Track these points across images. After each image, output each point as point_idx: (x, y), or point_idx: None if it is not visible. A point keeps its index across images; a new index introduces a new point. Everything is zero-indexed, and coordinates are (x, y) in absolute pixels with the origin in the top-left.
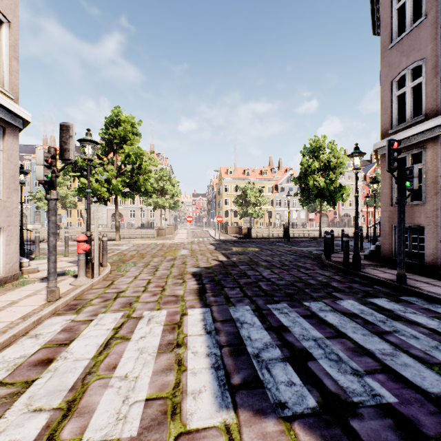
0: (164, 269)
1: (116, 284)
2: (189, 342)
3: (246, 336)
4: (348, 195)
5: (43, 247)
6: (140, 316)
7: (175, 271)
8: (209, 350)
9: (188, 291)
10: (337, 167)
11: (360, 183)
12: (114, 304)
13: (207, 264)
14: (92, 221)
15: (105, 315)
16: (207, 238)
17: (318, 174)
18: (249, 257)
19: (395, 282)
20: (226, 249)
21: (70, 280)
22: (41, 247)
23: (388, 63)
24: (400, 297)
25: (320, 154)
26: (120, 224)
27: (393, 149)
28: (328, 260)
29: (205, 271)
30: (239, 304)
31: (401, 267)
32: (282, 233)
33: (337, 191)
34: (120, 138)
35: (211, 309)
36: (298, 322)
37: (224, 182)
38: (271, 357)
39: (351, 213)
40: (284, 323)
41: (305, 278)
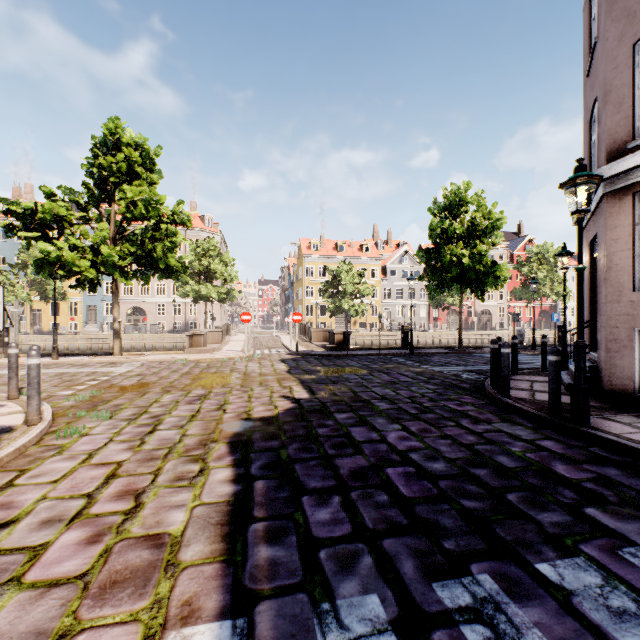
0: (171, 427)
1: (19, 485)
2: None
3: None
4: (505, 279)
5: None
6: None
7: (194, 431)
8: None
9: (201, 516)
10: (487, 234)
11: None
12: None
13: (267, 411)
14: None
15: None
16: (276, 348)
17: (459, 245)
18: (350, 389)
19: None
20: (308, 372)
21: None
22: None
23: (625, 12)
24: None
25: (461, 212)
26: (140, 325)
27: None
28: (505, 398)
29: (261, 432)
30: (346, 583)
31: None
32: (393, 340)
33: (490, 272)
34: (122, 176)
35: (251, 625)
36: None
37: (305, 262)
38: None
39: (492, 309)
40: None
41: (484, 448)
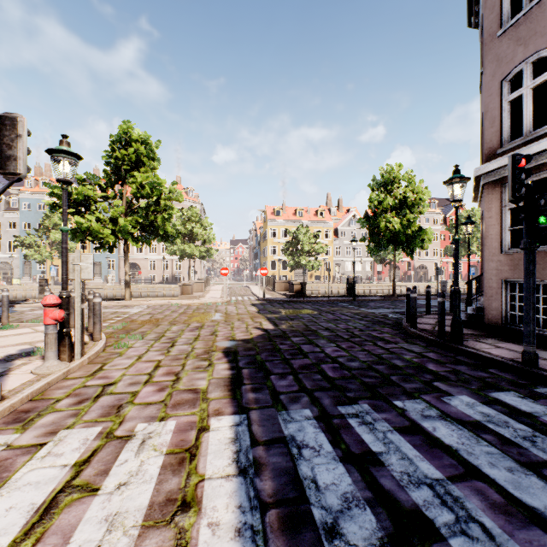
0: (184, 344)
1: (107, 369)
2: (205, 497)
3: (308, 479)
4: (430, 241)
5: (22, 310)
6: (129, 434)
7: (199, 346)
8: (241, 517)
9: (215, 382)
10: (415, 205)
11: (439, 227)
12: (92, 410)
13: (245, 335)
14: (71, 275)
15: (70, 434)
16: (247, 296)
17: (392, 214)
18: (304, 323)
19: (520, 364)
20: (272, 312)
21: (36, 364)
22: (20, 310)
23: (496, 57)
24: (534, 389)
25: (394, 188)
26: (136, 278)
27: (519, 169)
28: (413, 328)
29: (243, 347)
30: (294, 405)
31: (530, 341)
32: (343, 290)
33: (417, 235)
34: (132, 164)
35: (248, 416)
36: (393, 444)
37: (270, 225)
38: (359, 536)
39: (428, 264)
40: (371, 446)
41: (387, 356)
